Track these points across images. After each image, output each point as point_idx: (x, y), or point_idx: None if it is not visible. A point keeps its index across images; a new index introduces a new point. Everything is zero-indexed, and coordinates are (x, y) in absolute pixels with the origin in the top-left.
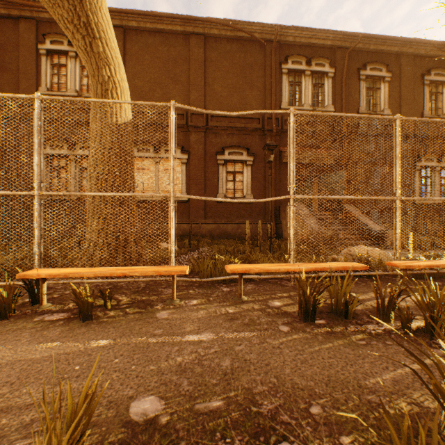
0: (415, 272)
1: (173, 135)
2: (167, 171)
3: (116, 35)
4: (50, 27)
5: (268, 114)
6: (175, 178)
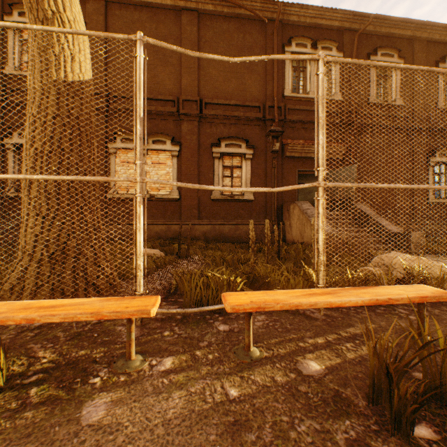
0: None
1: (140, 86)
2: (155, 165)
3: (96, 8)
4: None
5: (270, 102)
6: (165, 173)
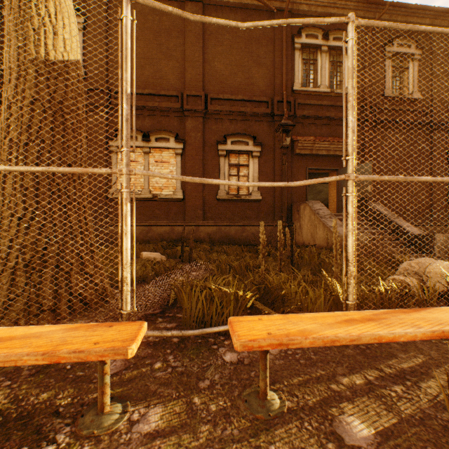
0: None
1: (127, 55)
2: (158, 163)
3: (97, 0)
4: None
5: (278, 96)
6: (168, 172)
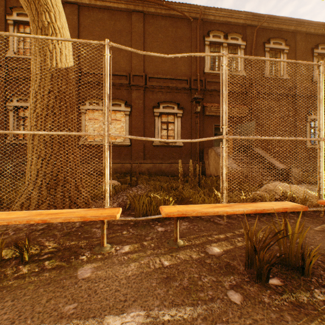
0: None
1: (107, 74)
2: (113, 121)
3: (72, 10)
4: (17, 2)
5: (194, 76)
6: (120, 126)
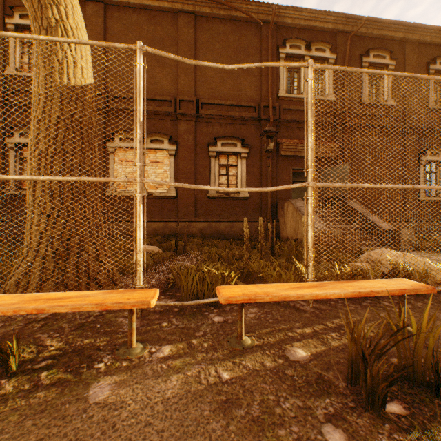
0: None
1: (140, 93)
2: (153, 163)
3: (95, 10)
4: None
5: (265, 102)
6: (162, 171)
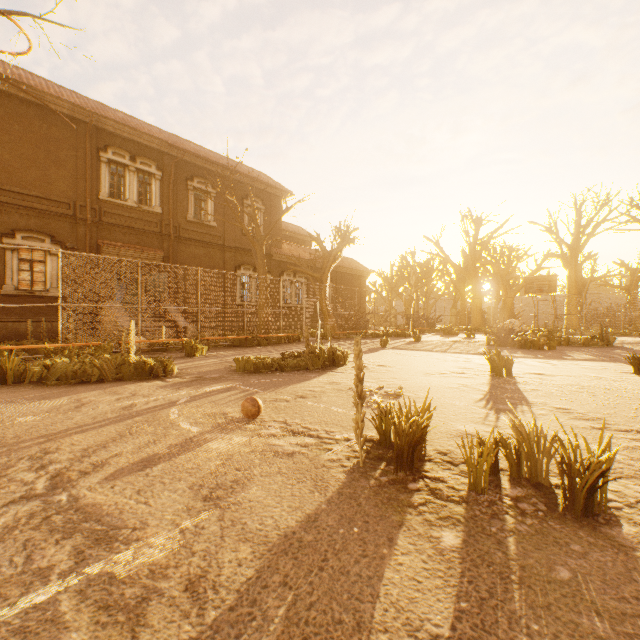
0: (152, 348)
1: None
2: None
3: None
4: None
5: (83, 202)
6: None
